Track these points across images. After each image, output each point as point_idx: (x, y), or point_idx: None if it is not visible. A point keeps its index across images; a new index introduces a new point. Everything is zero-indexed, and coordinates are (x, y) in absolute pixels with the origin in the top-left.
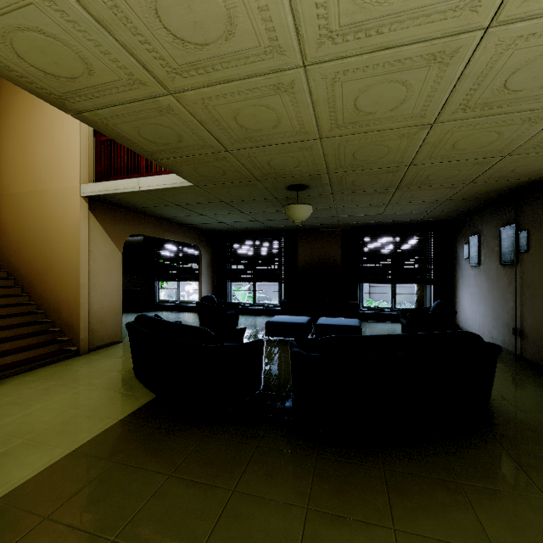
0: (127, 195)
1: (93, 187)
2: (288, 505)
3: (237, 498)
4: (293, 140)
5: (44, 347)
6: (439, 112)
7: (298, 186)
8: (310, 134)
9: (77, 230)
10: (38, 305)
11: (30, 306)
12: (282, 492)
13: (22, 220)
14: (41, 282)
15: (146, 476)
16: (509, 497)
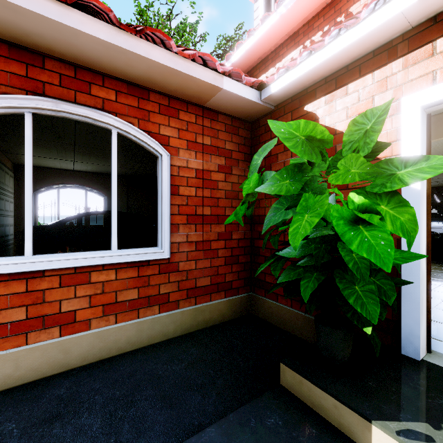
0: None
1: None
2: None
3: None
4: None
5: None
6: None
7: None
8: None
9: None
10: None
11: None
12: None
13: None
14: None
15: None
16: None
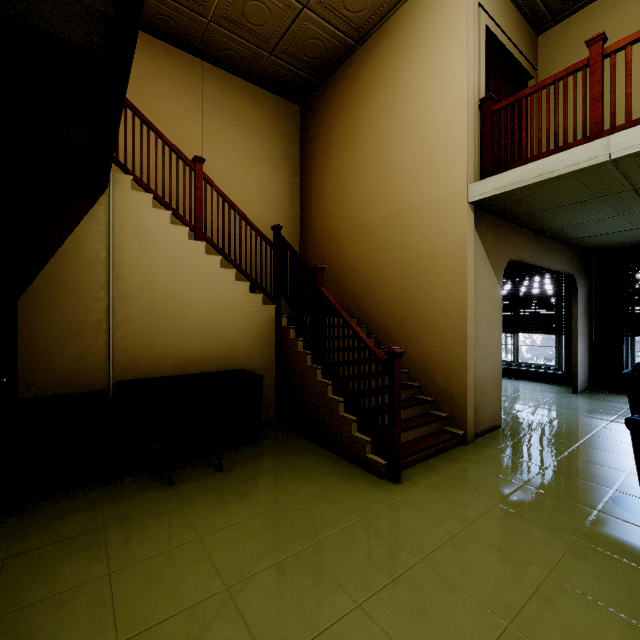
0: (556, 182)
1: (493, 183)
2: None
3: None
4: None
5: (426, 424)
6: None
7: None
8: None
9: (461, 255)
10: None
11: None
12: None
13: (375, 253)
14: (402, 331)
15: None
16: None
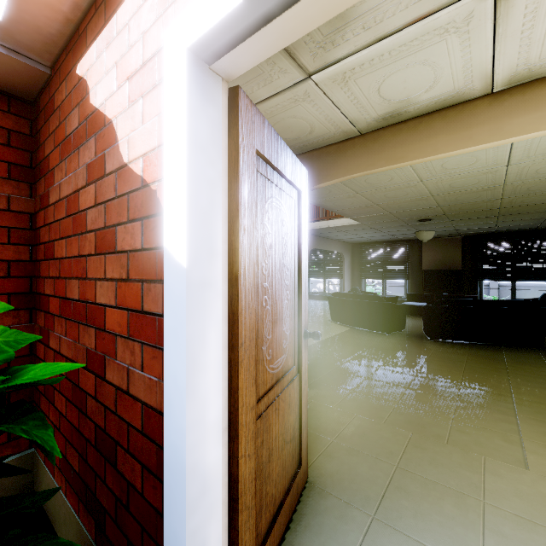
0: (319, 229)
1: None
2: (425, 350)
3: (405, 347)
4: (424, 208)
5: None
6: (501, 196)
7: (425, 220)
8: (434, 206)
9: None
10: None
11: None
12: (422, 348)
13: None
14: None
15: (367, 342)
16: (525, 358)
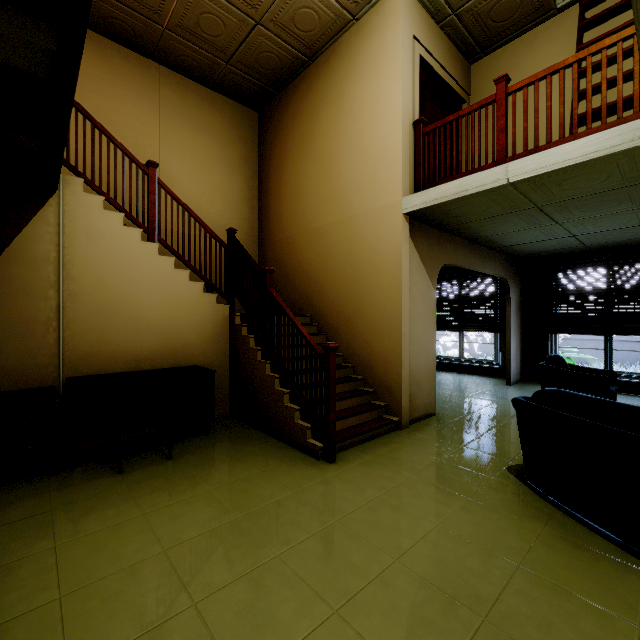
0: (472, 199)
1: (422, 197)
2: None
3: None
4: None
5: (365, 413)
6: None
7: None
8: None
9: (397, 260)
10: (345, 356)
11: (338, 358)
12: None
13: (326, 256)
14: (349, 329)
15: None
16: None
